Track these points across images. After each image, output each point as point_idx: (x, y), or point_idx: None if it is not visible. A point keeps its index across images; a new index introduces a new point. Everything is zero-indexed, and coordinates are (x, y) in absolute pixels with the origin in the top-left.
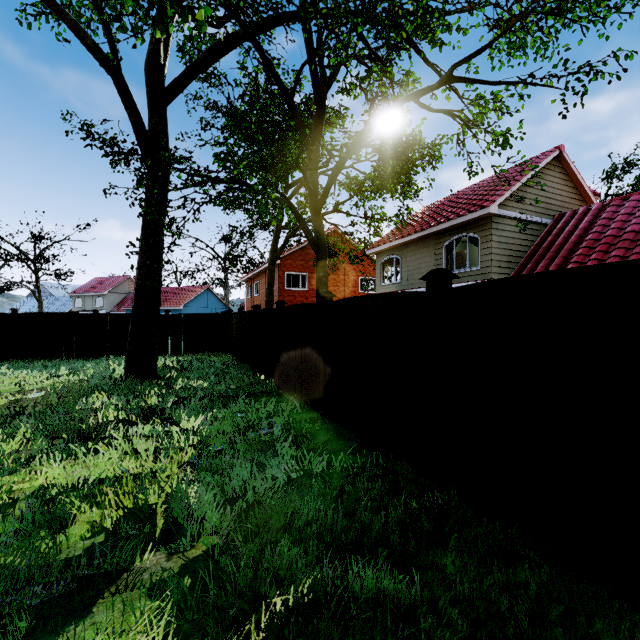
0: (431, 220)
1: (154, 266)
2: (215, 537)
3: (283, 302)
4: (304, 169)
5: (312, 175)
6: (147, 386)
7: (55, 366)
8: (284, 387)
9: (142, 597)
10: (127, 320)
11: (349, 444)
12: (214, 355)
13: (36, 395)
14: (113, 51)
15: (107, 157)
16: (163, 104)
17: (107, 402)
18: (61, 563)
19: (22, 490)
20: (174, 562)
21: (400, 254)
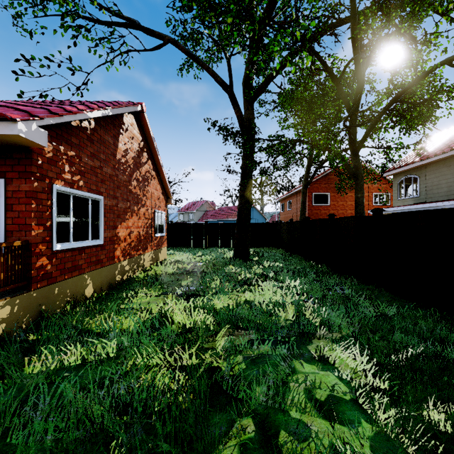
0: (452, 144)
1: (248, 196)
2: (352, 328)
3: (333, 215)
4: (349, 127)
5: (352, 129)
6: (250, 263)
7: (191, 251)
8: (335, 269)
9: (330, 342)
10: (221, 227)
11: (405, 304)
12: (270, 249)
13: (199, 264)
14: (231, 81)
15: (226, 138)
16: (252, 102)
17: (239, 269)
18: (288, 325)
19: (238, 300)
20: (334, 335)
21: (418, 174)
